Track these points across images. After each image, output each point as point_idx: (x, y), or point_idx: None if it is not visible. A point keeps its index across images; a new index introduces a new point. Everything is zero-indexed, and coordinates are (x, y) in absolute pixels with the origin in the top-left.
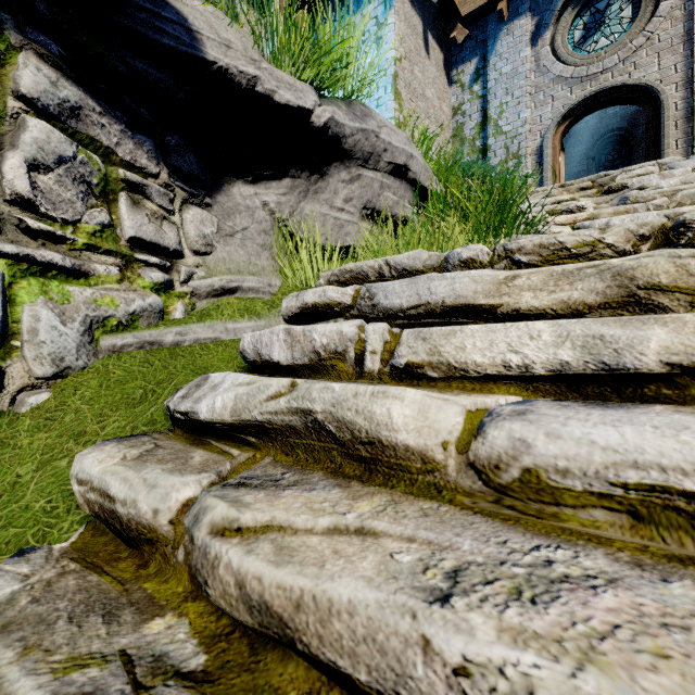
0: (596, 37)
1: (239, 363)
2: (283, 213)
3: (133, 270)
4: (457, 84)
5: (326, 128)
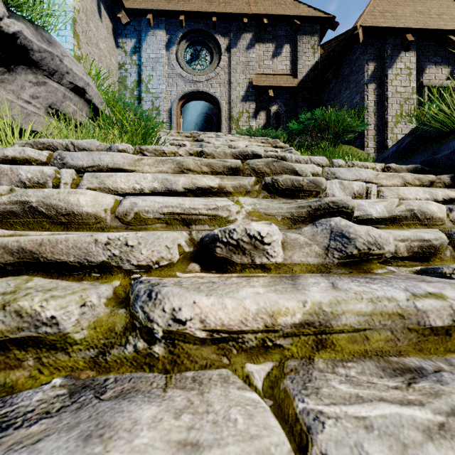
0: (196, 63)
1: None
2: None
3: None
4: (122, 49)
5: (15, 37)
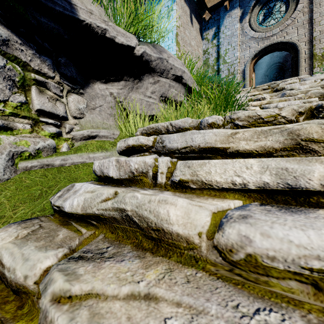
0: (269, 19)
1: (94, 175)
2: (121, 98)
3: (38, 127)
4: (206, 39)
5: (142, 56)
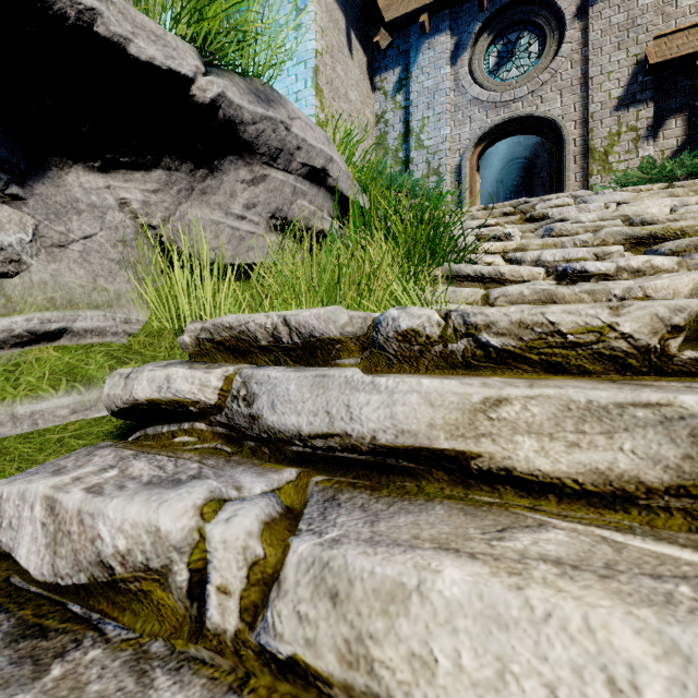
0: (508, 66)
1: None
2: (154, 217)
3: None
4: (381, 91)
5: (214, 107)
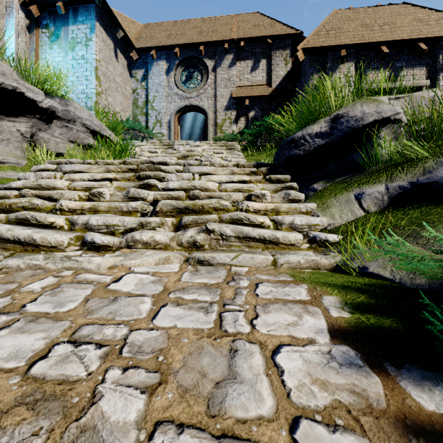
0: (190, 82)
1: None
2: (28, 135)
3: None
4: (135, 78)
5: (49, 108)
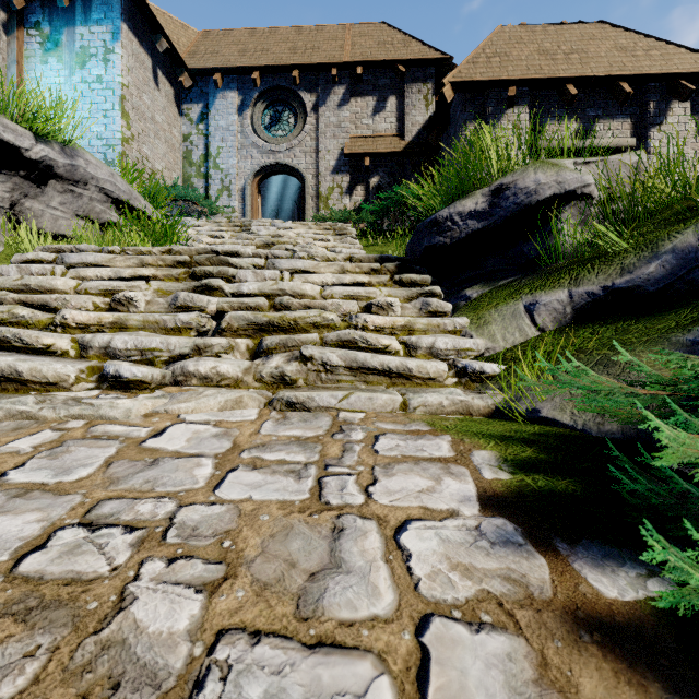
0: (277, 128)
1: None
2: (6, 204)
3: None
4: (187, 117)
5: (43, 160)
